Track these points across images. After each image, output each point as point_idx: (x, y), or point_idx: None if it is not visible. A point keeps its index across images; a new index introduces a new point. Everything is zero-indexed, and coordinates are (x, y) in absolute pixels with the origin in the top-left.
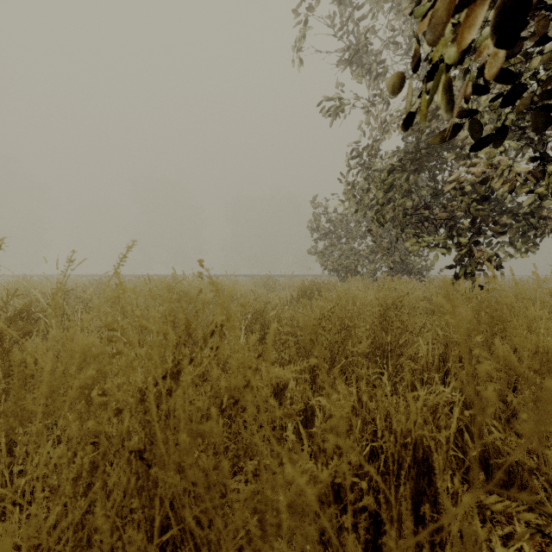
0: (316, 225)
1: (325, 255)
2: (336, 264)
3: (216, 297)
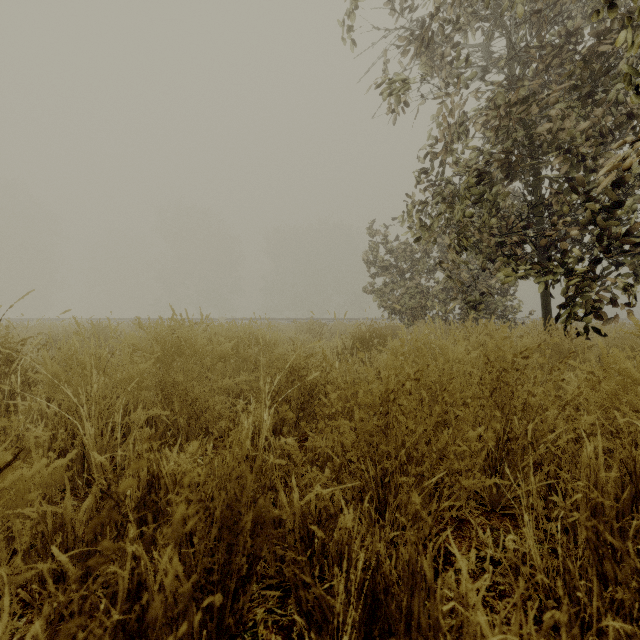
0: (373, 257)
1: (385, 294)
2: (399, 304)
3: (240, 348)
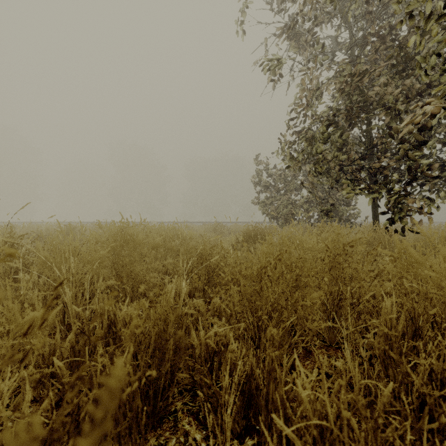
0: (258, 179)
1: (266, 205)
2: (276, 212)
3: (166, 241)
